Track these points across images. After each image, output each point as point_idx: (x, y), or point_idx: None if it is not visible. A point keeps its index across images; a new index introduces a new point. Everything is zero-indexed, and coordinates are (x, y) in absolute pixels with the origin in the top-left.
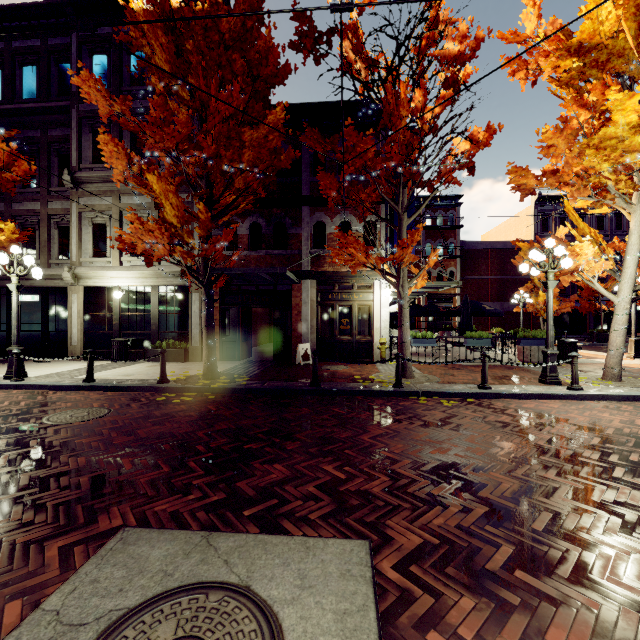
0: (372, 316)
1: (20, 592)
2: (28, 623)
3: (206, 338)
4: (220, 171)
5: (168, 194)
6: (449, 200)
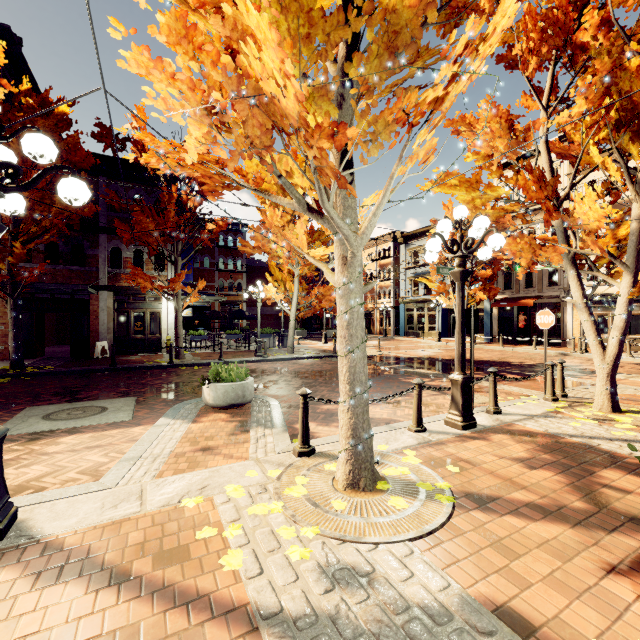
0: (161, 320)
1: (1, 417)
2: (16, 417)
3: (14, 338)
4: (32, 218)
5: None
6: (238, 226)
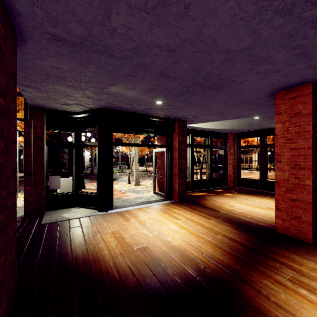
0: (85, 159)
1: None
2: None
3: None
4: None
5: None
6: None
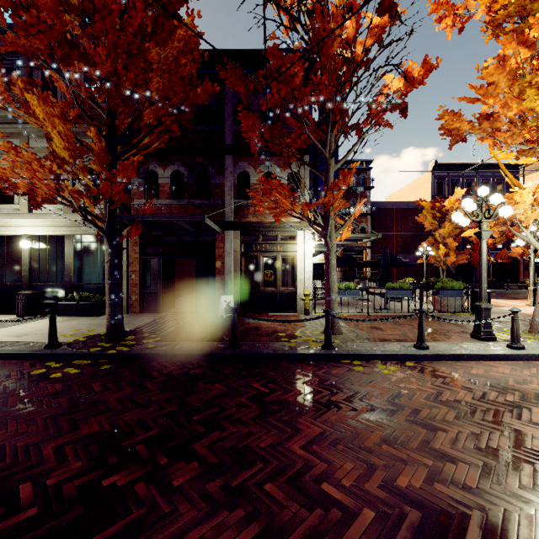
0: (296, 267)
1: None
2: None
3: (109, 293)
4: (121, 96)
5: (53, 119)
6: (361, 164)
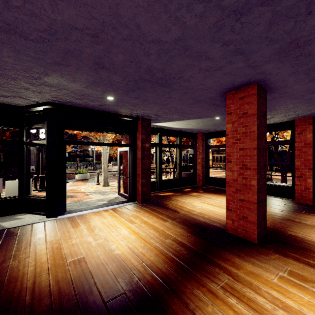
0: None
1: None
2: None
3: None
4: None
5: None
6: None
